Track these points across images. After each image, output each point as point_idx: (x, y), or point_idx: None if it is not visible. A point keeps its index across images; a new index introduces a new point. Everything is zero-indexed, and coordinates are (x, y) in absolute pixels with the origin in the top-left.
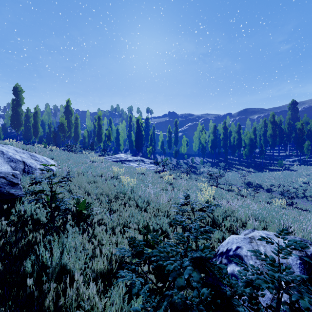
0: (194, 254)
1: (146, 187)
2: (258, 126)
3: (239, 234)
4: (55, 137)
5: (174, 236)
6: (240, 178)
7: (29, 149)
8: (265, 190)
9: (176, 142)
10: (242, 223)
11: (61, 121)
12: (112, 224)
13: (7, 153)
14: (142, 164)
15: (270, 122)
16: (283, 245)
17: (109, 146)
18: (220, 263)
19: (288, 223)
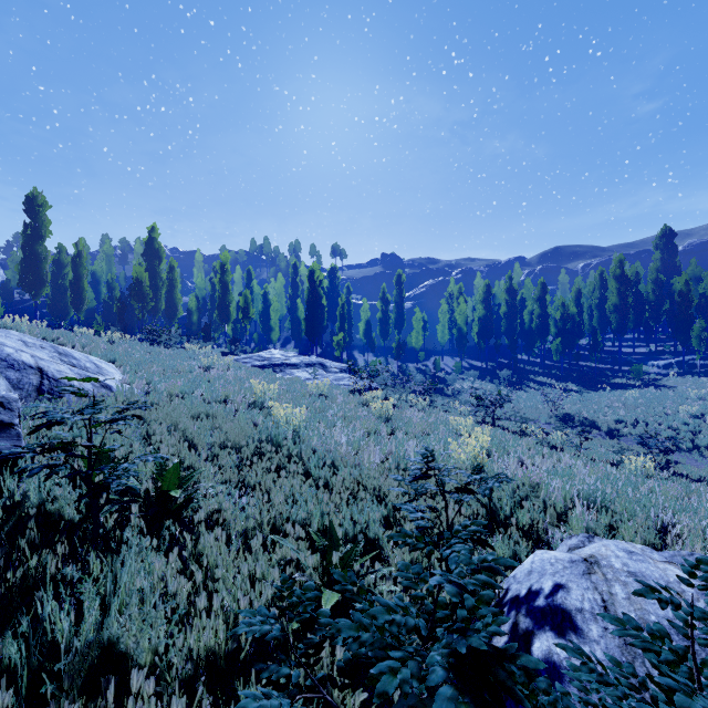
0: (459, 647)
1: (331, 429)
2: (586, 286)
3: (552, 542)
4: (123, 311)
5: (400, 574)
6: (545, 404)
7: (59, 340)
8: (604, 433)
9: (400, 323)
10: (556, 514)
11: (136, 274)
12: (244, 525)
13: (1, 349)
14: (321, 373)
15: (614, 276)
16: (673, 582)
17: (246, 331)
18: (513, 627)
19: (667, 515)
